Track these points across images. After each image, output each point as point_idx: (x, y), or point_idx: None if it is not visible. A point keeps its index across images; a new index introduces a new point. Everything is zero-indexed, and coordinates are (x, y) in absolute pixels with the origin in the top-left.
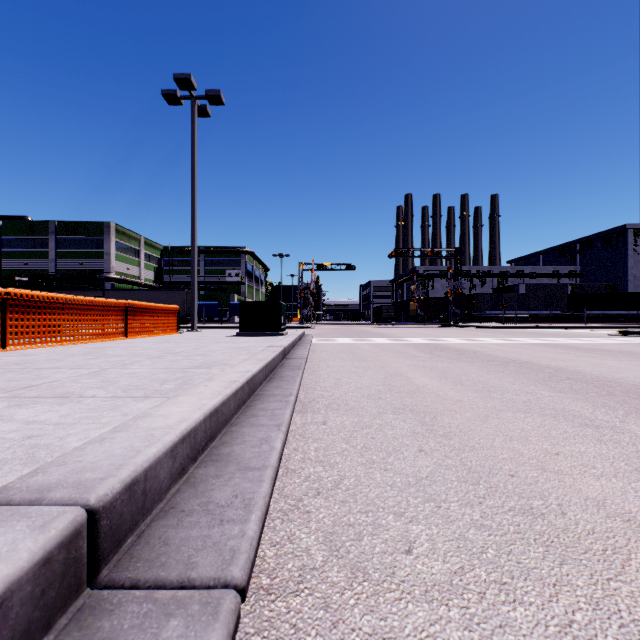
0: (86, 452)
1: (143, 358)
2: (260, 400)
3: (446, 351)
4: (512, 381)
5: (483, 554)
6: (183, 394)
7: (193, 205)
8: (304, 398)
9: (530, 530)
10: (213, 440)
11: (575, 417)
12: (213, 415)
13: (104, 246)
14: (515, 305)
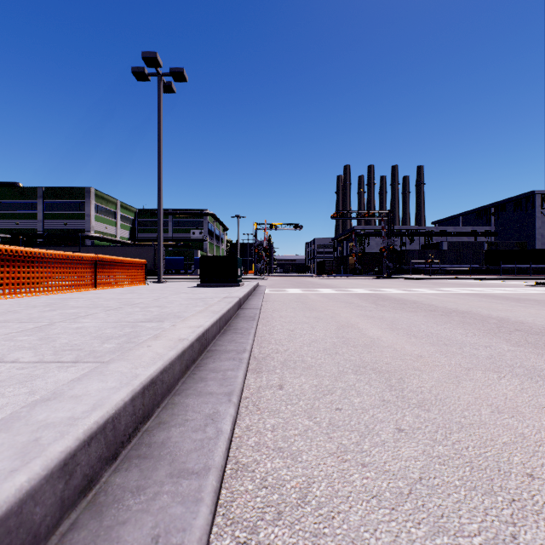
0: None
1: (100, 310)
2: (212, 358)
3: (388, 301)
4: (463, 333)
5: None
6: (117, 359)
7: (159, 170)
8: (258, 353)
9: None
10: (147, 419)
11: None
12: (147, 389)
13: (85, 208)
14: (440, 260)
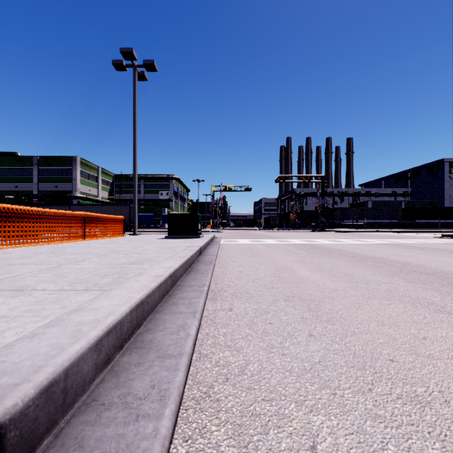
0: (13, 350)
1: (93, 256)
2: (180, 290)
3: (319, 249)
4: (372, 273)
5: (384, 451)
6: (116, 288)
7: (134, 143)
8: (215, 287)
9: (422, 421)
10: (139, 327)
11: (429, 304)
12: (139, 306)
13: (72, 174)
14: (365, 216)
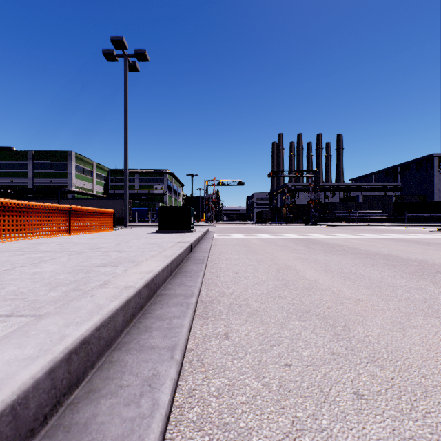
0: None
1: (64, 254)
2: (160, 303)
3: (318, 245)
4: (391, 275)
5: None
6: (53, 313)
7: (125, 135)
8: (206, 296)
9: None
10: (76, 386)
11: None
12: (76, 352)
13: (67, 168)
14: (356, 210)
